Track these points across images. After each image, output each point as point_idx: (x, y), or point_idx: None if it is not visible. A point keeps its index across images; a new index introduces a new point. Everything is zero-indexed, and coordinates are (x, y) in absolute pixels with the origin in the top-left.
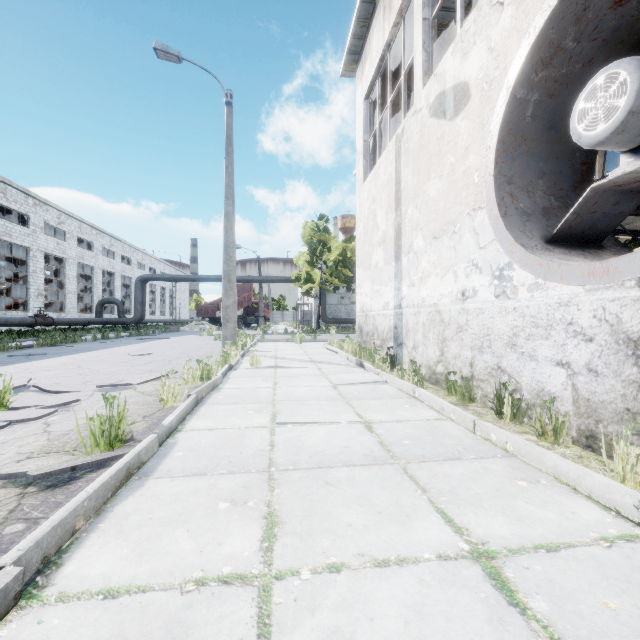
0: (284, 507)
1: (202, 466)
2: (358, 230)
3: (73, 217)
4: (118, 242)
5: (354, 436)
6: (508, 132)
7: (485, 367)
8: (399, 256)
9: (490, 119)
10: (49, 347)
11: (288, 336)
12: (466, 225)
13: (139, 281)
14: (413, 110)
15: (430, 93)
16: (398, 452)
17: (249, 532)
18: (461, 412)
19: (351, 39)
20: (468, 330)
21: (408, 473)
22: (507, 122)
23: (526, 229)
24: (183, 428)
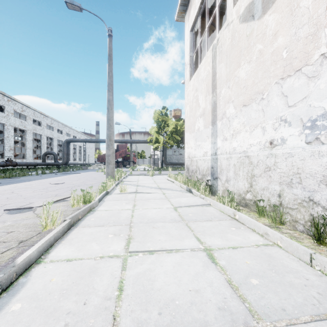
0: None
1: None
2: (186, 110)
3: (30, 108)
4: (55, 122)
5: (201, 271)
6: None
7: (295, 198)
8: (215, 122)
9: (300, 3)
10: (7, 178)
11: (145, 172)
12: (274, 91)
13: (65, 142)
14: (226, 24)
15: (240, 7)
16: (254, 302)
17: None
18: (291, 242)
19: None
20: (276, 169)
21: None
22: None
23: None
24: (44, 258)
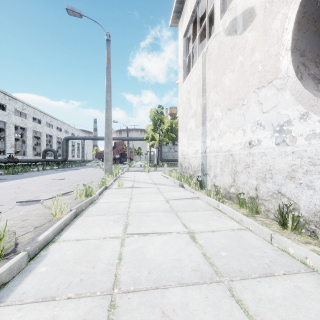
0: None
1: (55, 286)
2: (179, 110)
3: (30, 106)
4: (55, 120)
5: (183, 247)
6: (303, 15)
7: (267, 191)
8: (204, 122)
9: (272, 26)
10: (11, 175)
11: (142, 168)
12: (252, 99)
13: (64, 139)
14: (214, 35)
15: (225, 21)
16: (220, 266)
17: None
18: (258, 226)
19: (176, 3)
20: (254, 166)
21: (235, 296)
22: (303, 6)
23: (319, 89)
24: (58, 239)
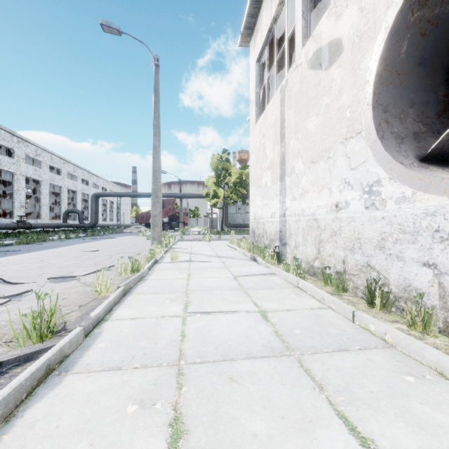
0: (190, 410)
1: (119, 359)
2: (251, 159)
3: (46, 151)
4: (79, 169)
5: (253, 325)
6: (385, 67)
7: (356, 264)
8: (283, 177)
9: (360, 65)
10: (24, 245)
11: (200, 236)
12: (339, 151)
13: (94, 197)
14: (295, 65)
15: (309, 51)
16: (292, 342)
17: (153, 446)
18: (340, 303)
19: (246, 17)
20: (341, 234)
21: (304, 366)
22: (384, 58)
23: (401, 150)
24: (110, 317)
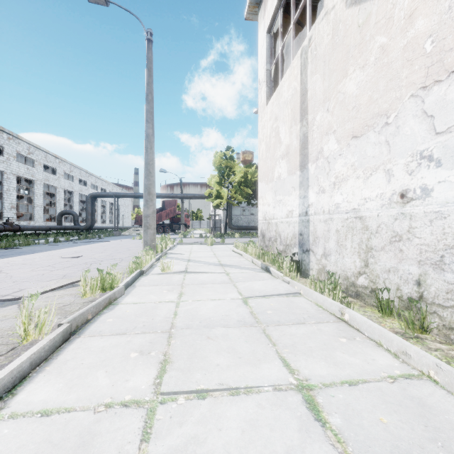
0: None
1: None
2: (260, 149)
3: (40, 149)
4: (76, 169)
5: (296, 444)
6: None
7: (449, 289)
8: (305, 165)
9: None
10: (2, 249)
11: (202, 239)
12: (409, 110)
13: (89, 197)
14: (323, 13)
15: None
16: None
17: None
18: None
19: None
20: (412, 239)
21: None
22: None
23: None
24: (1, 409)
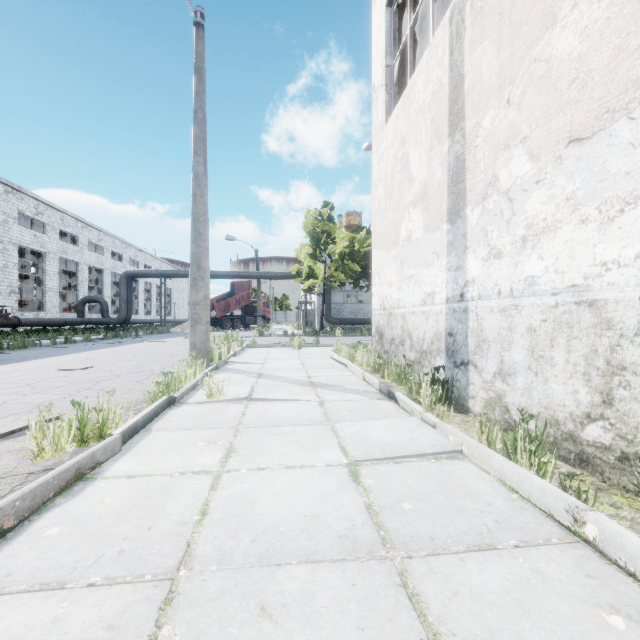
0: None
1: None
2: (376, 196)
3: (54, 208)
4: (108, 237)
5: None
6: None
7: None
8: (459, 210)
9: None
10: None
11: (287, 339)
12: None
13: (124, 277)
14: None
15: None
16: None
17: None
18: None
19: None
20: None
21: None
22: None
23: None
24: None
